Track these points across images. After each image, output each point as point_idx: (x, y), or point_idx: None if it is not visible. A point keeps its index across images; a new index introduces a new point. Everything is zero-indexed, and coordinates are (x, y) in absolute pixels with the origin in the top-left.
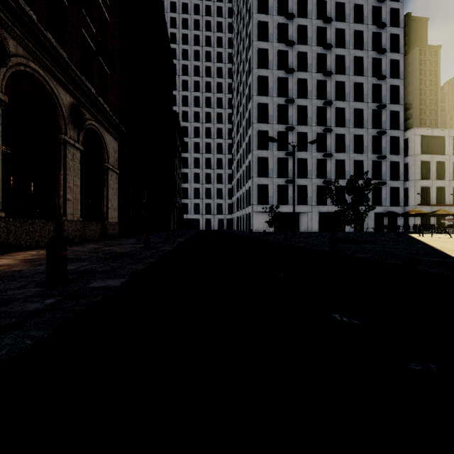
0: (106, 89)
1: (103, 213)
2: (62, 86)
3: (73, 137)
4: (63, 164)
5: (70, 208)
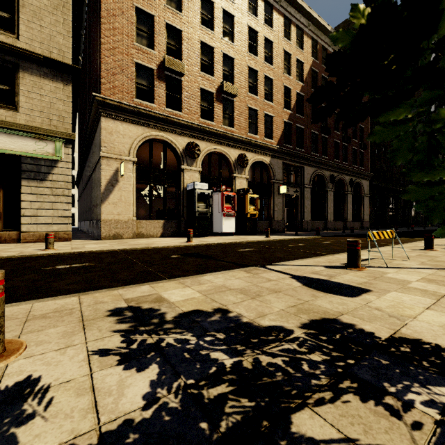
0: (363, 160)
1: (361, 217)
2: (346, 175)
3: (349, 190)
4: (346, 201)
5: (348, 217)
